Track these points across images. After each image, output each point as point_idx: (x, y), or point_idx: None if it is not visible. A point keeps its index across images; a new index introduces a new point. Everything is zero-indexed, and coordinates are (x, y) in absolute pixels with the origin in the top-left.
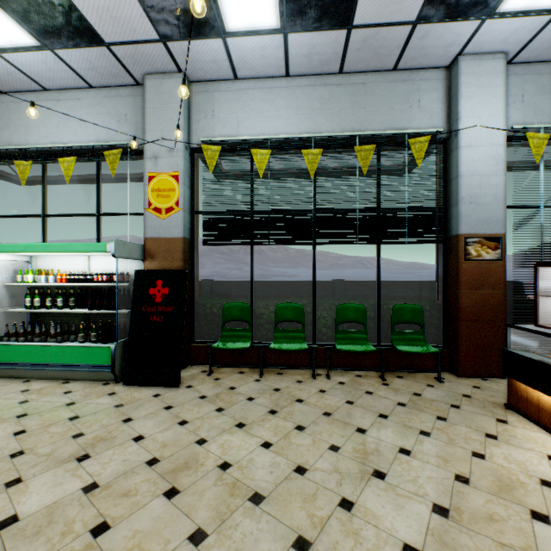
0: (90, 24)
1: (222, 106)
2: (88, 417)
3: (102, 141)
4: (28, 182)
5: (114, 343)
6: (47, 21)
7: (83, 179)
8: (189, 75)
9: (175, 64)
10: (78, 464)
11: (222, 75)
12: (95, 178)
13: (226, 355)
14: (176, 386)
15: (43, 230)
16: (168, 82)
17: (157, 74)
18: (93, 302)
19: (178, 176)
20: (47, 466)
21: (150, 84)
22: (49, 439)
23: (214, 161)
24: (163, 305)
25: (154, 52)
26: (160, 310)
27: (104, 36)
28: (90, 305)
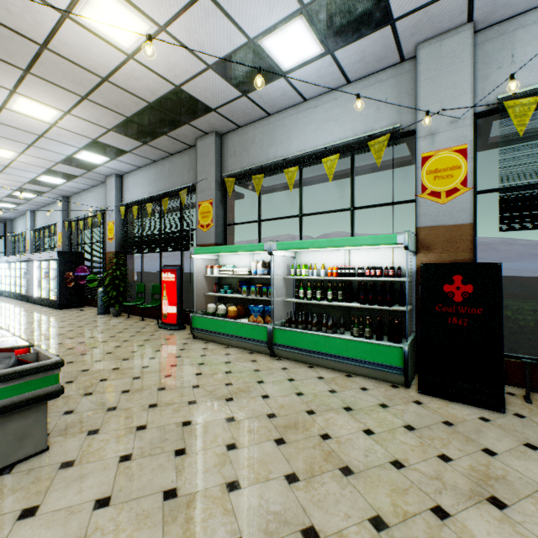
0: (387, 2)
1: (528, 44)
2: (425, 430)
3: (359, 134)
4: (270, 191)
5: (405, 343)
6: (344, 19)
7: (315, 180)
8: (479, 22)
9: (467, 13)
10: (502, 512)
11: (535, 1)
12: (326, 177)
13: (536, 377)
14: (497, 411)
15: (300, 228)
16: (449, 41)
17: (434, 38)
18: (364, 297)
19: (465, 149)
20: (457, 499)
21: (423, 53)
22: (412, 452)
23: (526, 118)
24: (464, 305)
25: (448, 6)
26: (461, 311)
27: (395, 11)
28: (362, 299)
